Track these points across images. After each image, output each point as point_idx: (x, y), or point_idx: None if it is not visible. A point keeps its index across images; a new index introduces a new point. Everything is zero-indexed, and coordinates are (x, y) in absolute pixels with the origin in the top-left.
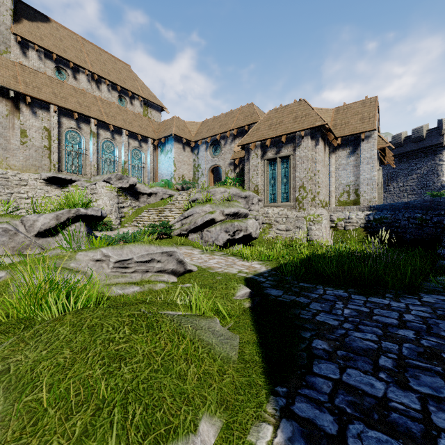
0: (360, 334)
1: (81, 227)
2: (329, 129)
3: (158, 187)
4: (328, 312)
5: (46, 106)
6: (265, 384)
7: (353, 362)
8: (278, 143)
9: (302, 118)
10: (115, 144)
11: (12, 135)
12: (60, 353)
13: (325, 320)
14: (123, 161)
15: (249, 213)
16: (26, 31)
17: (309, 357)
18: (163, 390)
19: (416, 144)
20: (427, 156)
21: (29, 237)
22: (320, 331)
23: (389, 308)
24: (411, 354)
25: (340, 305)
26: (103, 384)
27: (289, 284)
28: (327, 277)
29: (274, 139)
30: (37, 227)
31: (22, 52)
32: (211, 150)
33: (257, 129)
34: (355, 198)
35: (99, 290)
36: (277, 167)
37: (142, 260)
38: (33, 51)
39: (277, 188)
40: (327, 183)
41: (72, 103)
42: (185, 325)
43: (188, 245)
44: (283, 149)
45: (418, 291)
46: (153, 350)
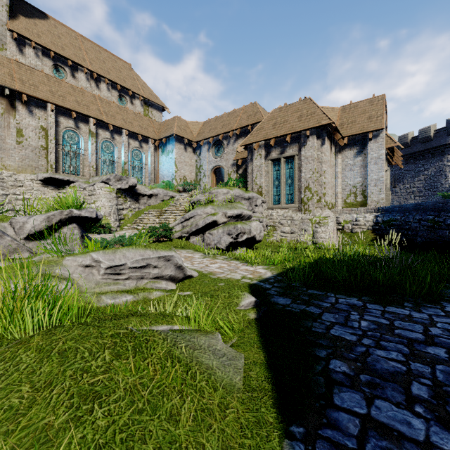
0: (383, 352)
1: (75, 229)
2: (336, 128)
3: (159, 188)
4: (343, 324)
5: (43, 104)
6: (277, 421)
7: (381, 390)
8: (282, 143)
9: (307, 117)
10: (115, 144)
11: (7, 134)
12: (17, 391)
13: (341, 335)
14: (123, 162)
15: (252, 215)
16: (23, 28)
17: (327, 383)
18: (147, 440)
19: (424, 144)
20: (434, 156)
21: (17, 240)
22: (337, 348)
23: (410, 320)
24: (448, 379)
25: (355, 316)
26: (66, 438)
27: (297, 291)
28: (338, 283)
29: (279, 138)
30: (27, 230)
31: (19, 49)
32: (213, 151)
33: (261, 129)
34: (362, 199)
35: (87, 299)
36: (281, 167)
37: (136, 265)
38: (29, 48)
39: (281, 189)
40: (333, 184)
41: (70, 102)
42: (181, 345)
43: (189, 249)
44: (287, 148)
45: (439, 300)
46: (138, 381)
